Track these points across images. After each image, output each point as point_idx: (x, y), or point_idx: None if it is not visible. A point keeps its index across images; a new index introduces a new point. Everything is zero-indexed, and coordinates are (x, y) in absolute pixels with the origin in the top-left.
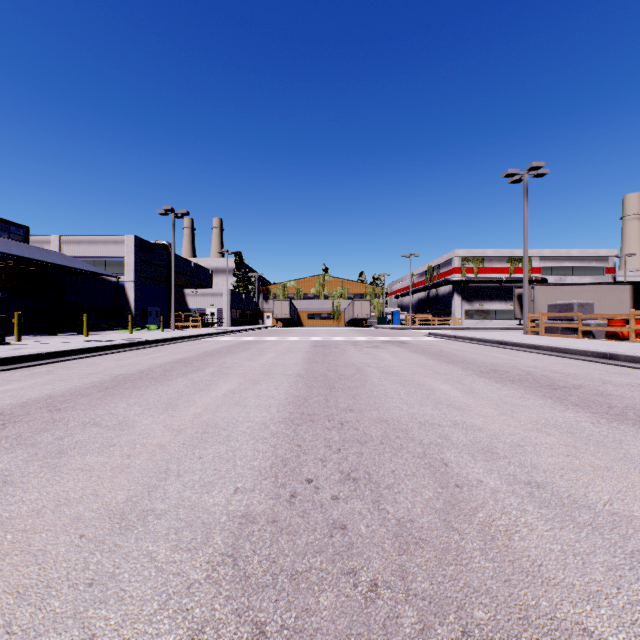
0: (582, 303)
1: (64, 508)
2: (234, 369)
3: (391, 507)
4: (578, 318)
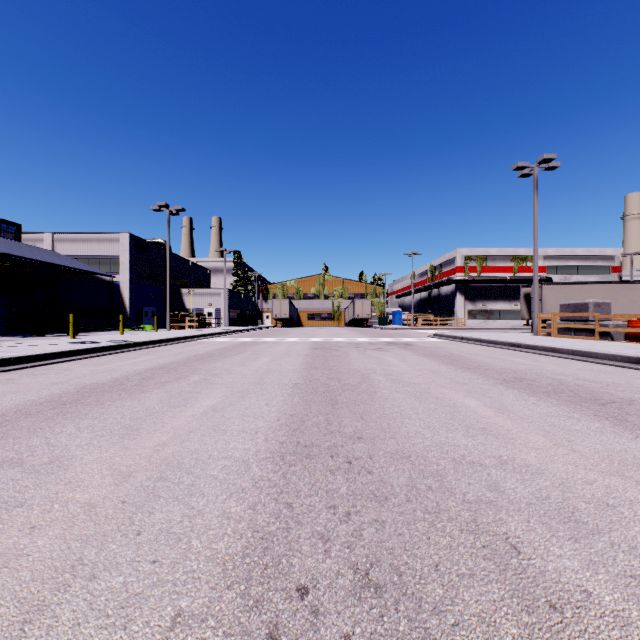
0: (598, 302)
1: None
2: (222, 377)
3: None
4: (595, 318)
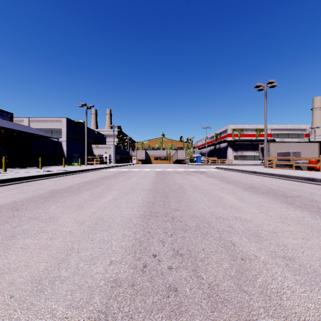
0: (295, 152)
1: (5, 275)
2: (115, 186)
3: (204, 274)
4: (293, 159)
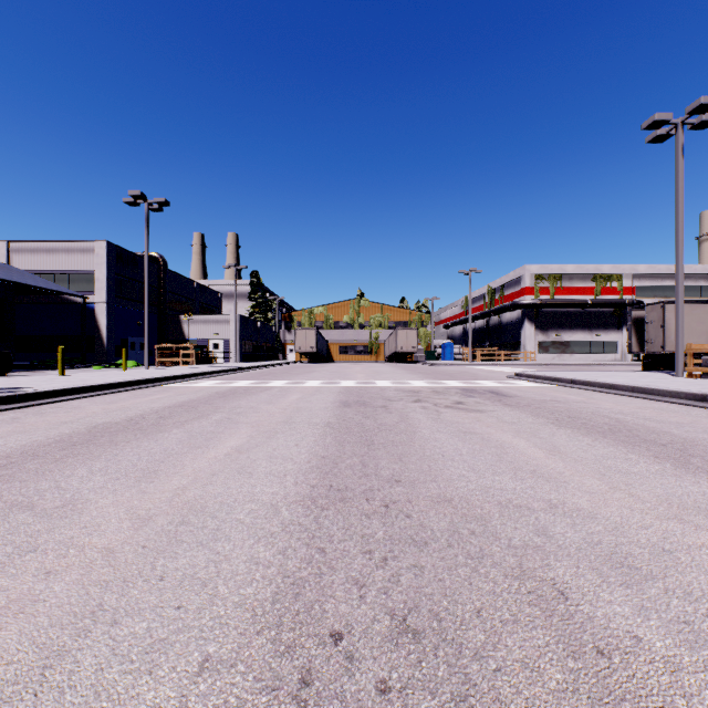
0: None
1: None
2: None
3: None
4: None
